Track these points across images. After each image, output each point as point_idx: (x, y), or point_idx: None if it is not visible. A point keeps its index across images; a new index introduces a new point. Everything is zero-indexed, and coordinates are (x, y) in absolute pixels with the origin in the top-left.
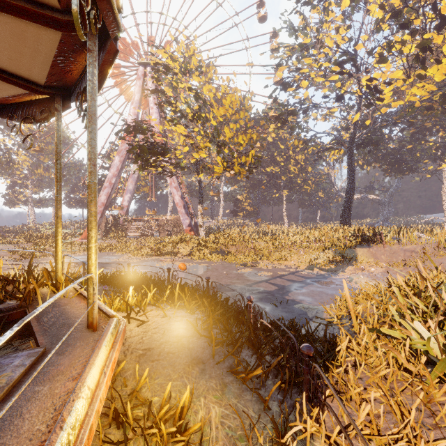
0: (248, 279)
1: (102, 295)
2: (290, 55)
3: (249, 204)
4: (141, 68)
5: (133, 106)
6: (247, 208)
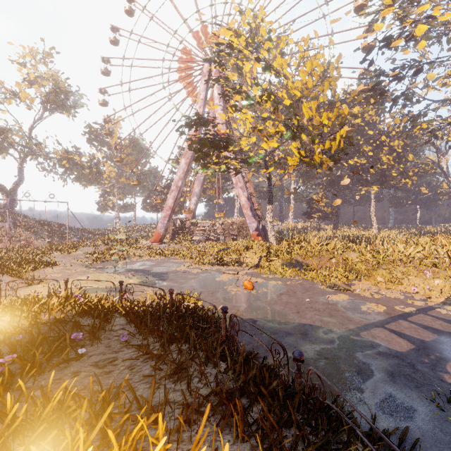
0: (348, 316)
1: (91, 379)
2: (391, 4)
3: (325, 204)
4: (206, 65)
5: (198, 105)
6: (323, 208)
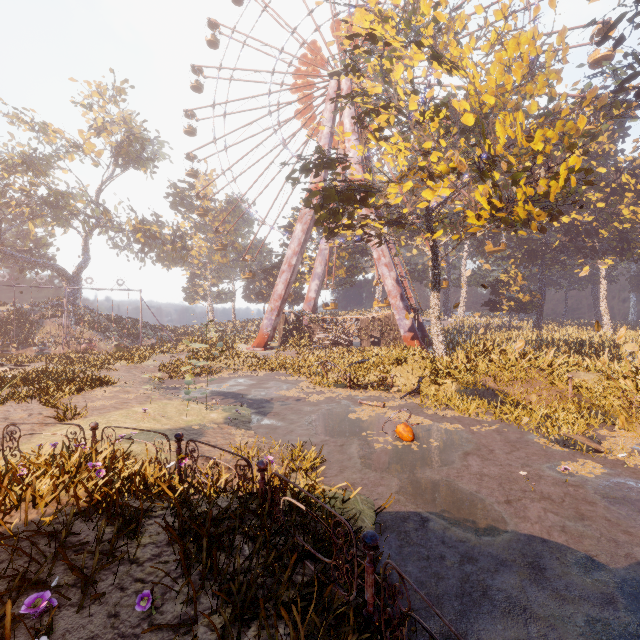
0: (620, 520)
1: None
2: None
3: (520, 288)
4: (332, 83)
5: (321, 143)
6: (517, 295)
